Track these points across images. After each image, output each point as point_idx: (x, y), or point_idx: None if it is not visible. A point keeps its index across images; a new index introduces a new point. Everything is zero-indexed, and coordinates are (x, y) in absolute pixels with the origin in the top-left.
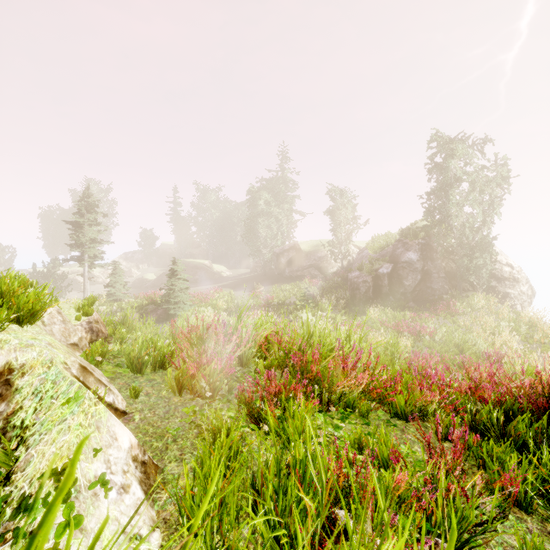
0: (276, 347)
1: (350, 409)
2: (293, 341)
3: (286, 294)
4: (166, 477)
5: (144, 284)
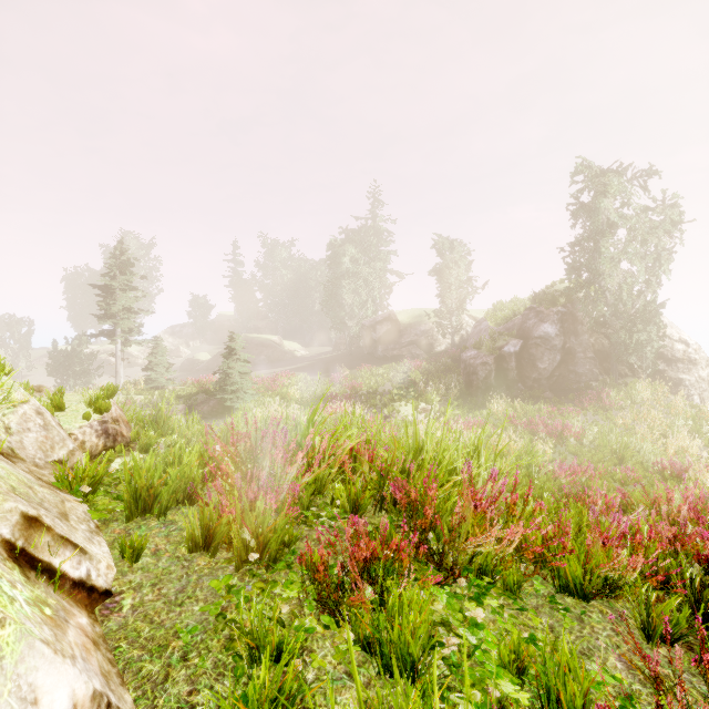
0: (366, 465)
1: (487, 576)
2: (392, 458)
3: (379, 380)
4: None
5: (196, 367)
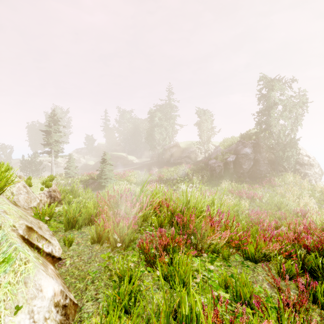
0: (165, 209)
1: (216, 254)
2: (176, 205)
3: (171, 173)
4: (82, 315)
5: (88, 167)
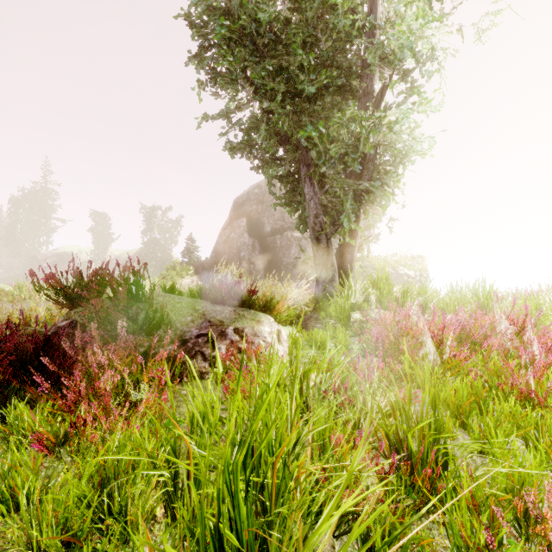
0: None
1: None
2: None
3: None
4: None
5: None
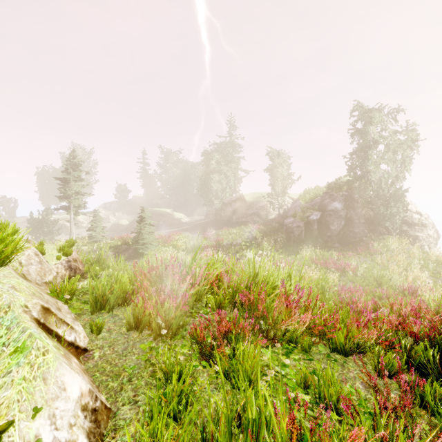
0: (225, 285)
1: (293, 344)
2: (241, 280)
3: (233, 236)
4: (117, 423)
5: (119, 228)
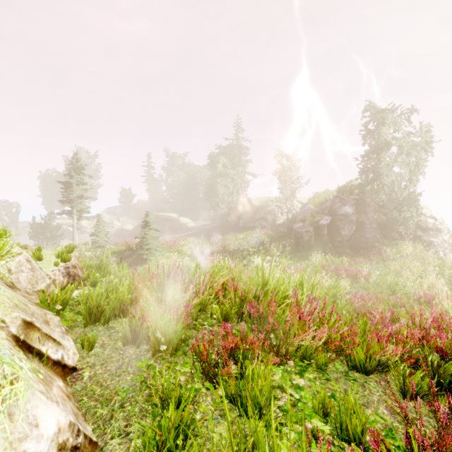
0: (232, 293)
1: (307, 360)
2: (248, 288)
3: (240, 242)
4: None
5: (124, 234)
